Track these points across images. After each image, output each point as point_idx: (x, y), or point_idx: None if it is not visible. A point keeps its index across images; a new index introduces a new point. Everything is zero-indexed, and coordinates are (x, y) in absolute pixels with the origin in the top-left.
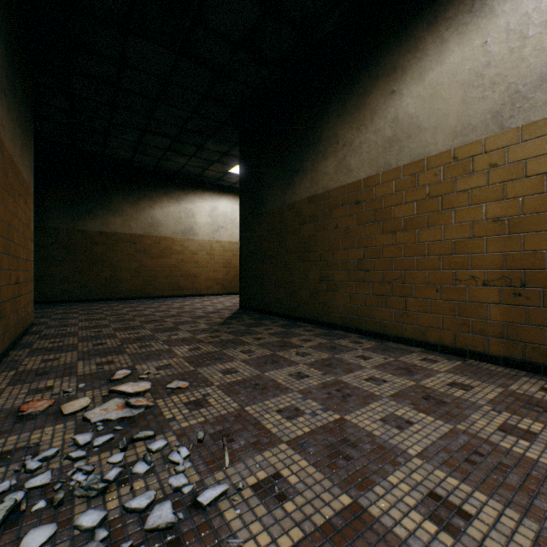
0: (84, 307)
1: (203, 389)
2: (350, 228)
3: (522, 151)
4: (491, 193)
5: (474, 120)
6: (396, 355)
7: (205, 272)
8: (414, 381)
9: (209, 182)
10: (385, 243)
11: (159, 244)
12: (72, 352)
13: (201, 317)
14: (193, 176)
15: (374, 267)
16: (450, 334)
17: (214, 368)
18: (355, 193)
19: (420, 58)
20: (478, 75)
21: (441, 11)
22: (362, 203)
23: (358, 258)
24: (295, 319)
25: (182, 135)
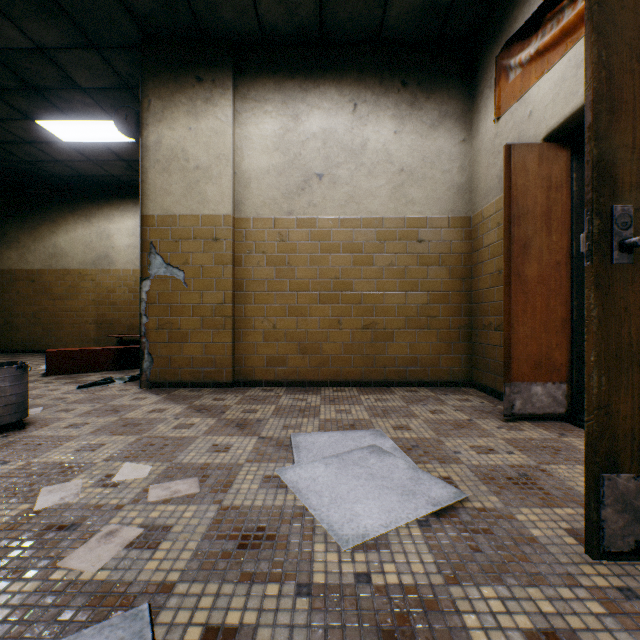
0: None
1: None
2: (30, 294)
3: (102, 278)
4: (93, 290)
5: (88, 261)
6: None
7: None
8: None
9: None
10: (51, 305)
11: None
12: None
13: None
14: None
15: (45, 316)
16: (80, 345)
17: None
18: (32, 276)
19: (67, 224)
20: (89, 244)
21: (76, 210)
22: (37, 282)
23: (35, 311)
24: None
25: None
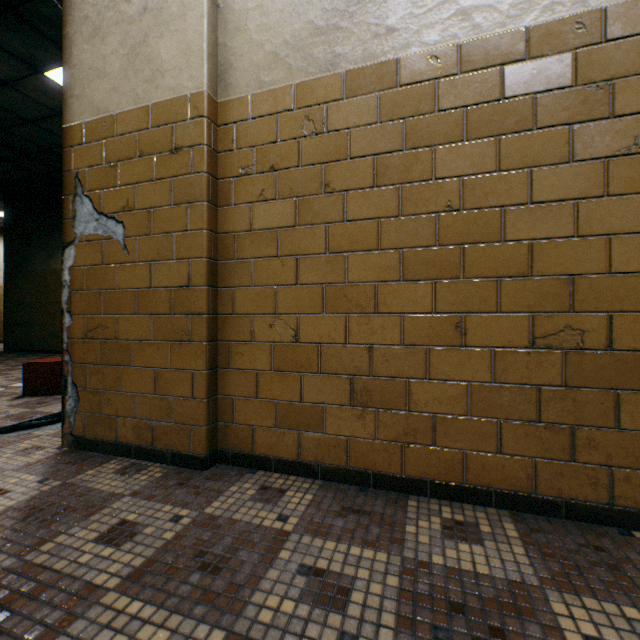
0: None
1: None
2: None
3: None
4: None
5: None
6: None
7: None
8: None
9: None
10: None
11: None
12: None
13: None
14: None
15: None
16: None
17: None
18: None
19: None
20: None
21: None
22: None
23: None
24: (58, 352)
25: None
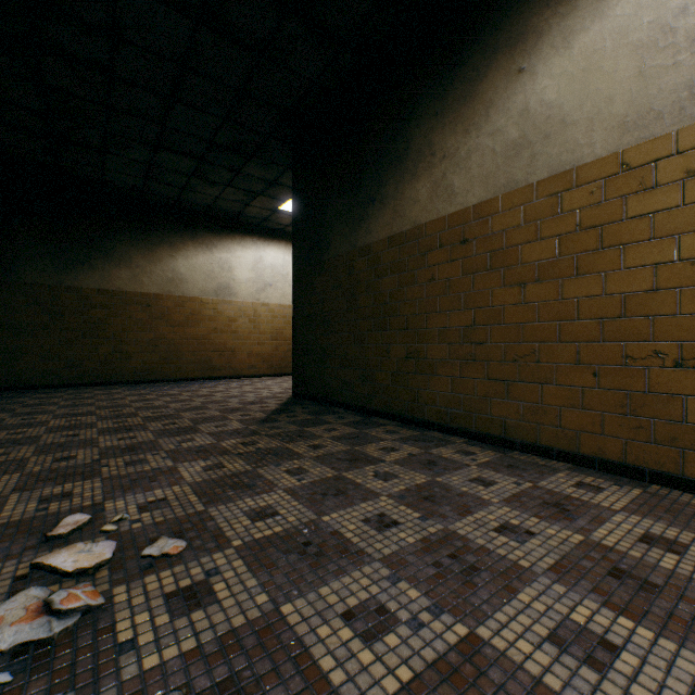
0: (71, 395)
1: (210, 556)
2: (453, 280)
3: None
4: (690, 217)
5: (659, 103)
6: (532, 476)
7: (247, 345)
8: (579, 533)
9: (253, 224)
10: (509, 301)
11: (183, 306)
12: (11, 475)
13: (235, 410)
14: (230, 215)
15: (491, 337)
16: (617, 443)
17: (237, 507)
18: (460, 228)
19: (565, 14)
20: (665, 30)
21: None
22: (472, 242)
23: (465, 324)
24: (370, 413)
25: (211, 153)
